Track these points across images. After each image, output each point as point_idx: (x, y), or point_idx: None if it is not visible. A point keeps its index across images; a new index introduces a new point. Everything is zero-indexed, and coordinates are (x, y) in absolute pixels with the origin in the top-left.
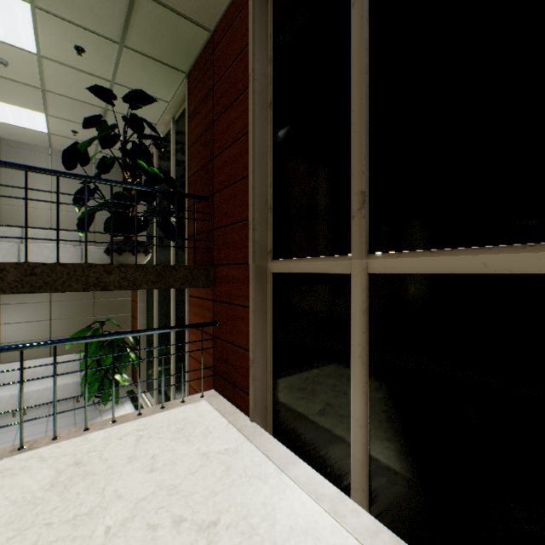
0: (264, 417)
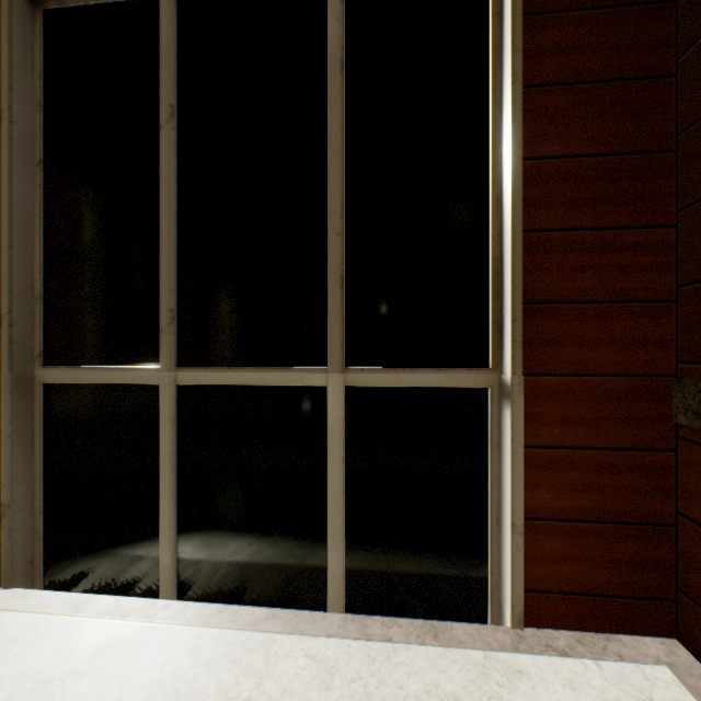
0: (29, 576)
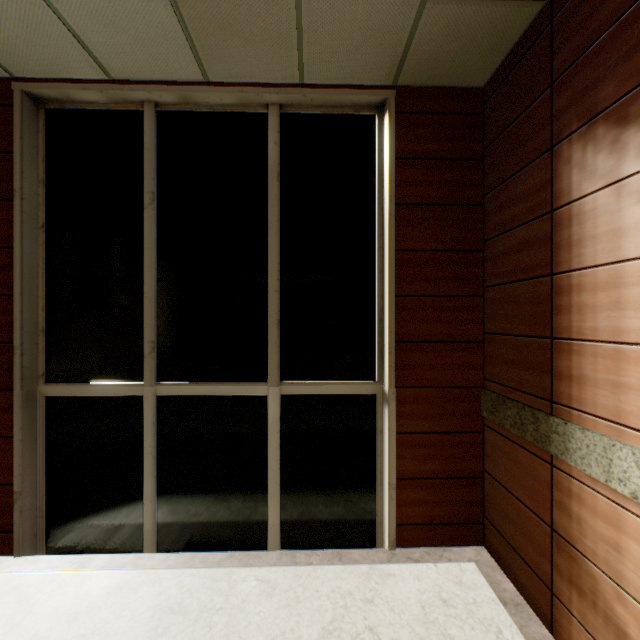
0: (35, 546)
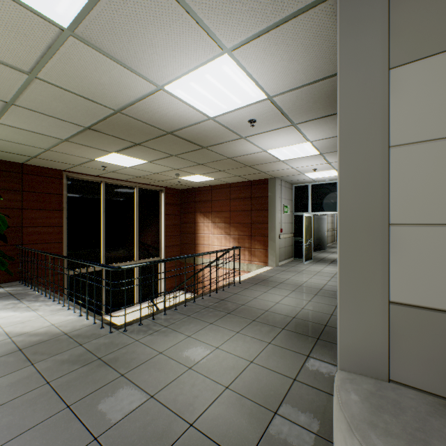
0: None
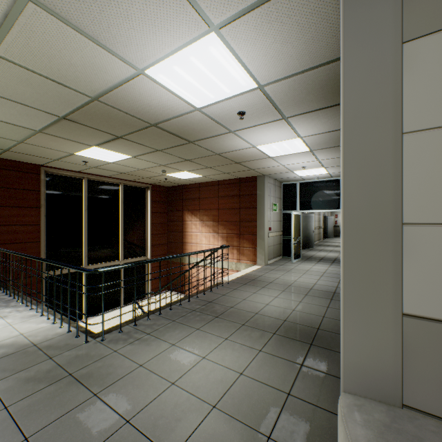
0: None
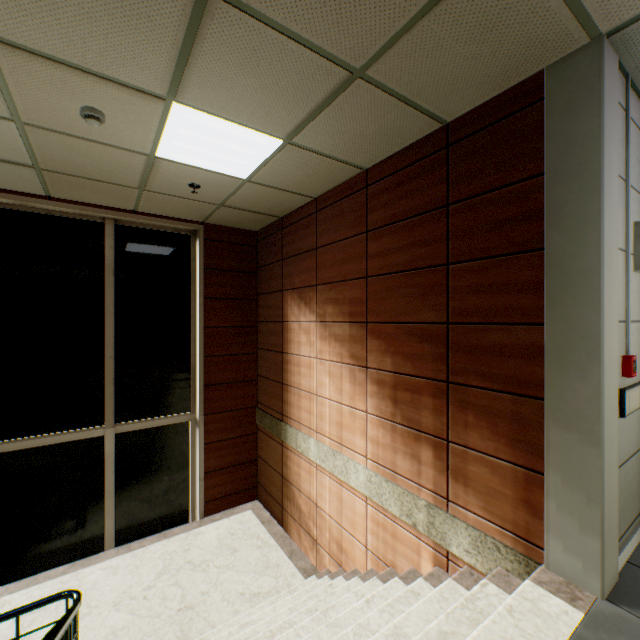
0: None
